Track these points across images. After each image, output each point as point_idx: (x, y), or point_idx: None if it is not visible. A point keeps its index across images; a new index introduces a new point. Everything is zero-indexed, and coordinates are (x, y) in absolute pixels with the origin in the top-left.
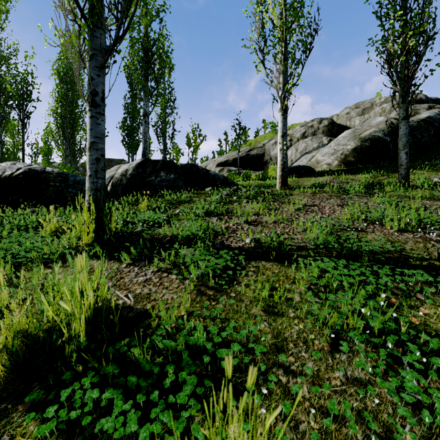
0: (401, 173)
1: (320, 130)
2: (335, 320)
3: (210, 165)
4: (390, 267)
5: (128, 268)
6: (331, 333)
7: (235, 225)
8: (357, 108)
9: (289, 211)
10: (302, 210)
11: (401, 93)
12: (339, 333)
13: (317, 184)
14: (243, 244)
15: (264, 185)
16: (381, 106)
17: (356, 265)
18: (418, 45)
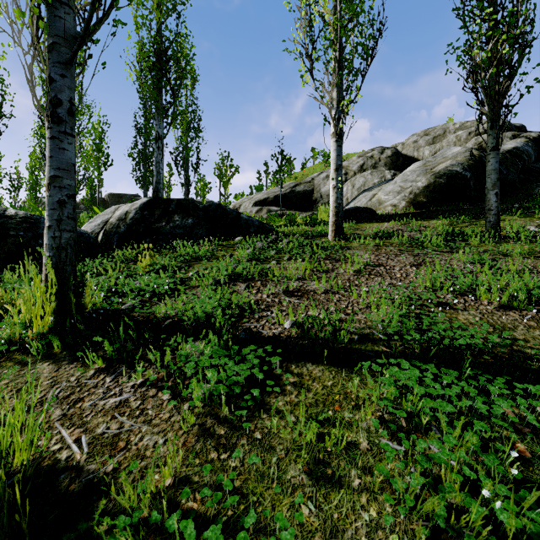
0: (490, 220)
1: (382, 161)
2: (434, 508)
3: (245, 203)
4: (502, 377)
5: (95, 379)
6: (429, 534)
7: (270, 297)
8: (426, 135)
9: (345, 274)
10: (364, 272)
11: (491, 115)
12: (442, 528)
13: (382, 233)
14: (279, 330)
15: (312, 234)
16: (456, 134)
17: (452, 374)
18: (512, 53)
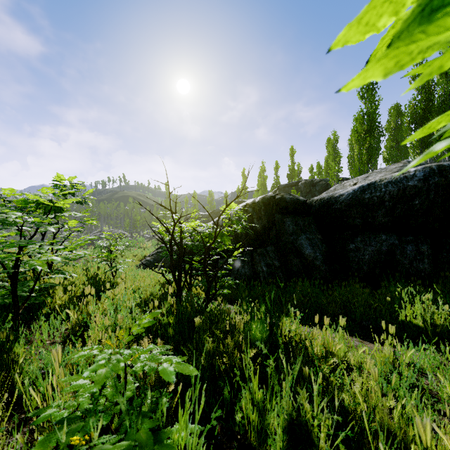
0: None
1: None
2: None
3: None
4: None
5: None
6: None
7: None
8: None
9: None
10: None
11: None
12: None
13: None
14: None
15: None
16: None
17: None
18: None
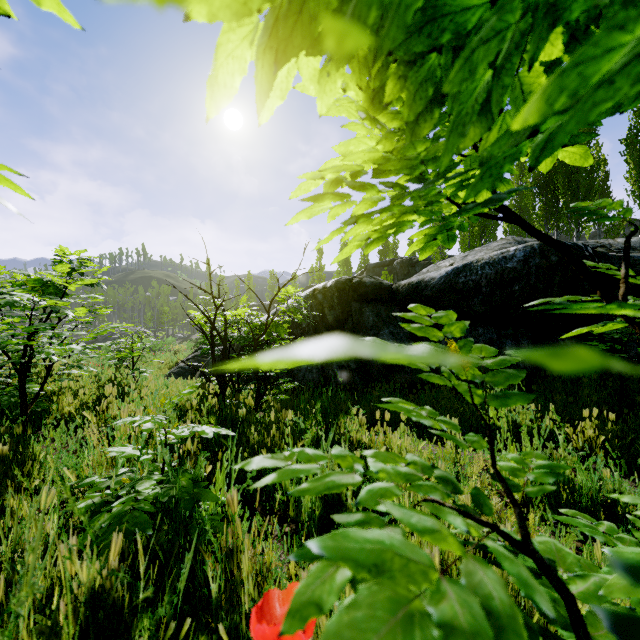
0: None
1: None
2: None
3: None
4: None
5: None
6: None
7: None
8: None
9: None
10: None
11: None
12: None
13: None
14: None
15: None
16: None
17: None
18: None
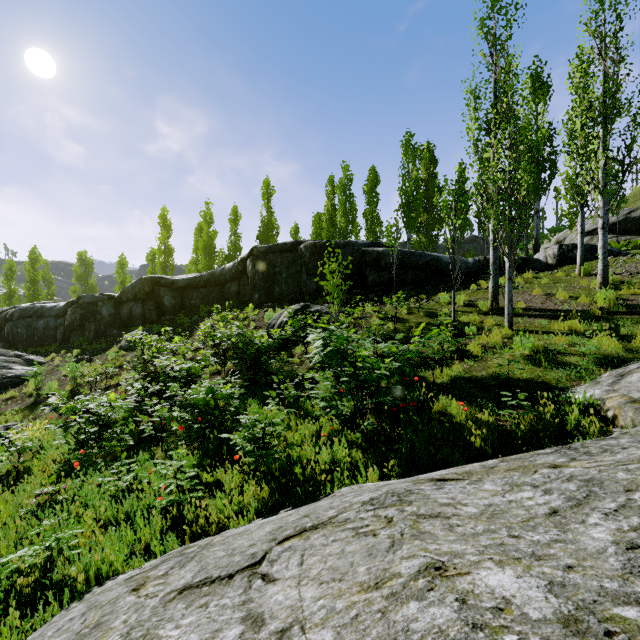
0: None
1: None
2: None
3: (570, 236)
4: None
5: None
6: None
7: None
8: None
9: None
10: None
11: None
12: None
13: None
14: None
15: None
16: None
17: None
18: None
